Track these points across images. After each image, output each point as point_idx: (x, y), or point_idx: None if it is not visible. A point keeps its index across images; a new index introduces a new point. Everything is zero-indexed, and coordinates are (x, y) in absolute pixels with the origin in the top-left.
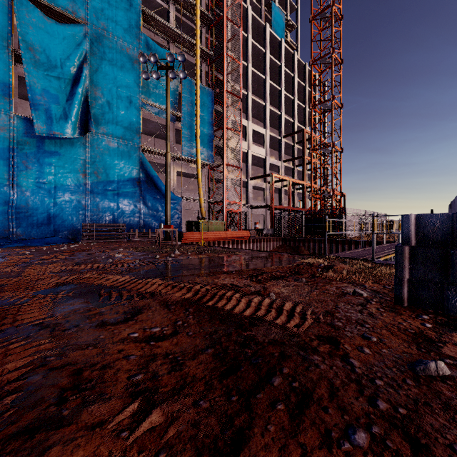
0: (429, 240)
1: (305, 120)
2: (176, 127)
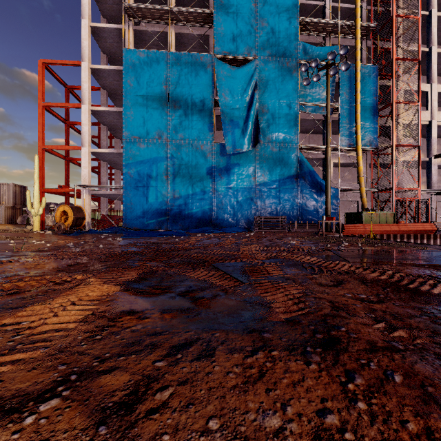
0: None
1: None
2: (331, 119)
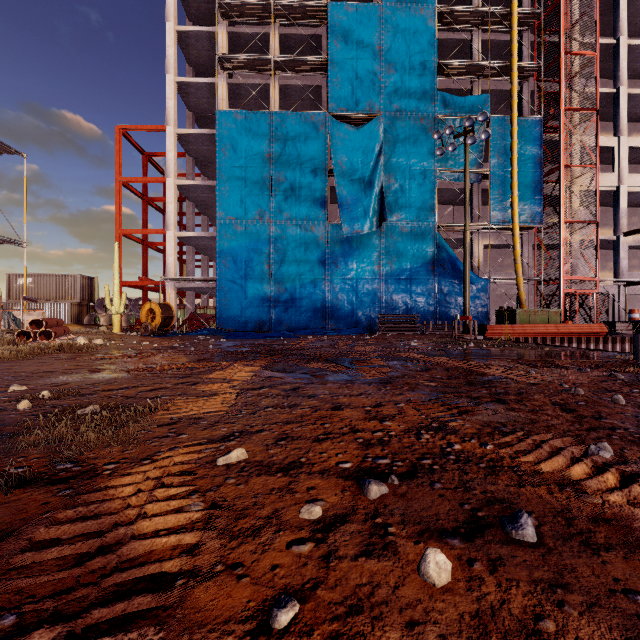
0: None
1: None
2: (481, 187)
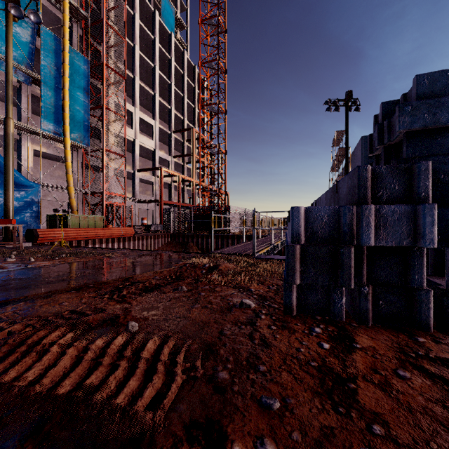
0: (318, 237)
1: (194, 120)
2: (31, 92)
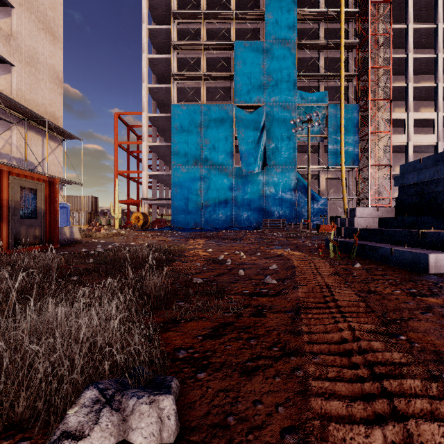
0: (341, 225)
1: None
2: (324, 144)
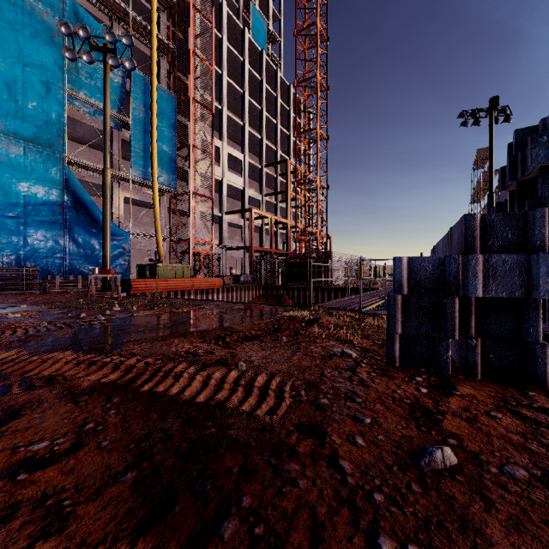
0: (421, 288)
1: (289, 149)
2: (122, 137)
